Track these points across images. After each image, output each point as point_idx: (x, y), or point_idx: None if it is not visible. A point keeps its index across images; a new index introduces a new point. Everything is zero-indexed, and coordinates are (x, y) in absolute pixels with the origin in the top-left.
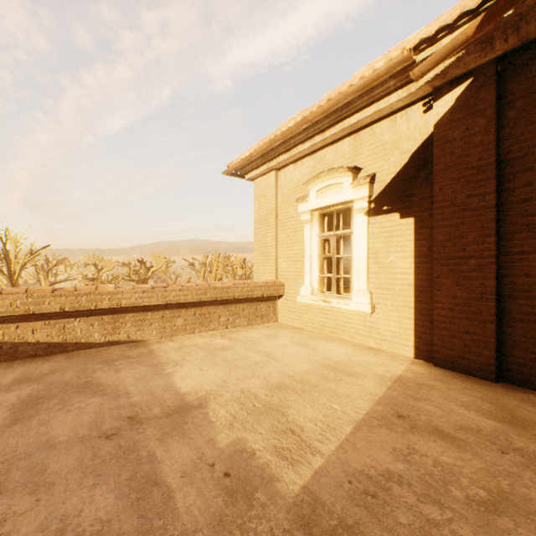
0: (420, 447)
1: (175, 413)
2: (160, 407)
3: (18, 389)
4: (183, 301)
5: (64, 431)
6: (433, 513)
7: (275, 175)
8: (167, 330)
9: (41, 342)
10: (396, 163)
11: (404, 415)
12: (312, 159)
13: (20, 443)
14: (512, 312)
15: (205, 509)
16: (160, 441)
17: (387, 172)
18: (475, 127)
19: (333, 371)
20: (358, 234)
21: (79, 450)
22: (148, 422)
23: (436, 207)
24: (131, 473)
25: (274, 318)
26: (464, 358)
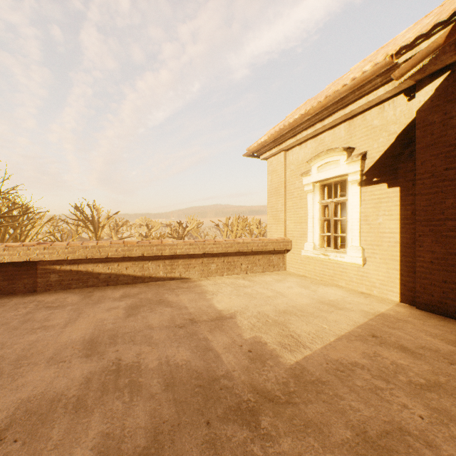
0: (383, 354)
1: (216, 320)
2: (206, 316)
3: (124, 300)
4: (216, 252)
5: (156, 322)
6: (380, 384)
7: (284, 155)
8: (204, 272)
9: (130, 275)
10: (384, 143)
11: (377, 336)
12: (314, 141)
13: (135, 325)
14: None
15: (238, 363)
16: (209, 332)
17: (376, 150)
18: (452, 112)
19: (327, 306)
20: (352, 200)
21: (166, 331)
22: (201, 322)
23: (418, 178)
24: (196, 344)
25: (283, 268)
26: (442, 302)
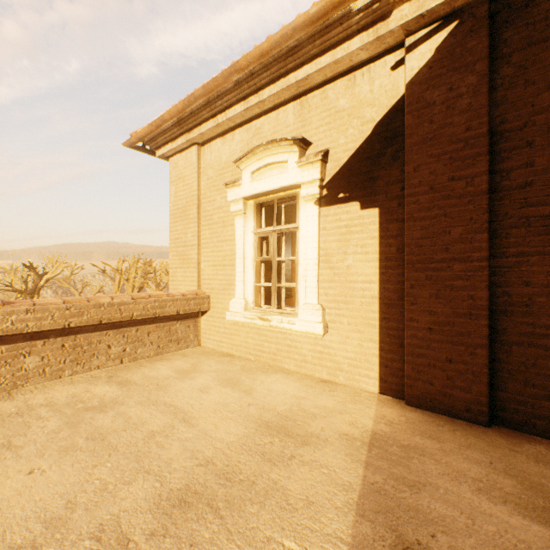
0: None
1: None
2: None
3: None
4: (35, 330)
5: None
6: None
7: (197, 151)
8: (3, 379)
9: None
10: (356, 136)
11: (412, 545)
12: (246, 131)
13: None
14: (507, 333)
15: None
16: None
17: (344, 147)
18: (461, 87)
19: (279, 437)
20: (307, 229)
21: None
22: None
23: (410, 193)
24: None
25: (195, 341)
26: (447, 394)
